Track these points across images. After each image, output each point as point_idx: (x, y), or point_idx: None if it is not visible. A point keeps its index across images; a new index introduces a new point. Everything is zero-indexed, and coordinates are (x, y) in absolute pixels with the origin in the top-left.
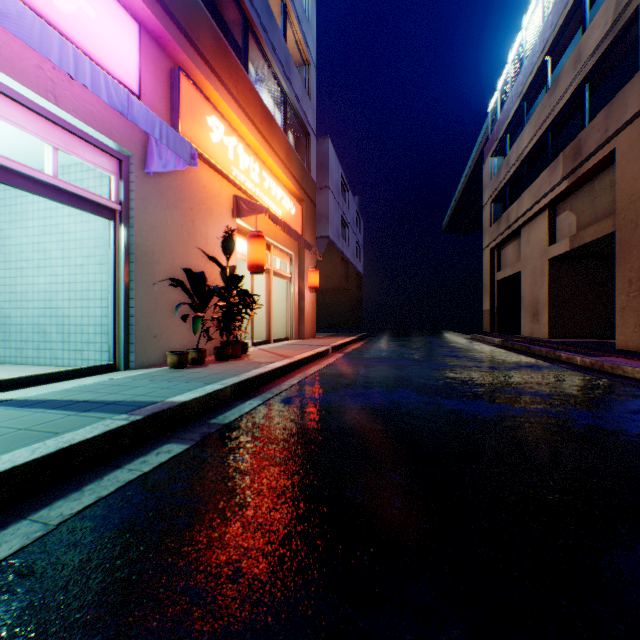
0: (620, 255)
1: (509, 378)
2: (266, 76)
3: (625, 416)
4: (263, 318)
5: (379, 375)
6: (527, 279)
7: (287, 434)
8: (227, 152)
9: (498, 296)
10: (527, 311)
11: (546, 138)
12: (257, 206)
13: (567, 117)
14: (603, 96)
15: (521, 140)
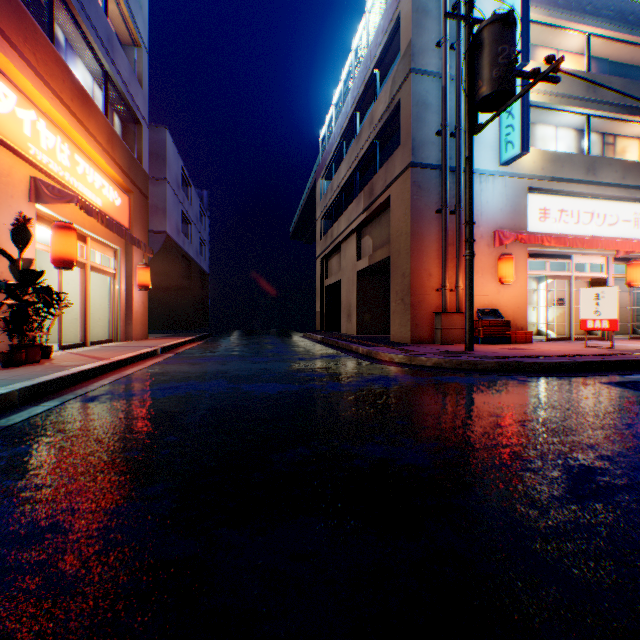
0: (393, 273)
1: (308, 366)
2: (81, 46)
3: (358, 384)
4: (79, 318)
5: (201, 370)
6: (345, 287)
7: (83, 425)
8: (22, 126)
9: (327, 300)
10: (345, 313)
11: (355, 176)
12: (66, 194)
13: (368, 163)
14: (387, 154)
15: (341, 172)
